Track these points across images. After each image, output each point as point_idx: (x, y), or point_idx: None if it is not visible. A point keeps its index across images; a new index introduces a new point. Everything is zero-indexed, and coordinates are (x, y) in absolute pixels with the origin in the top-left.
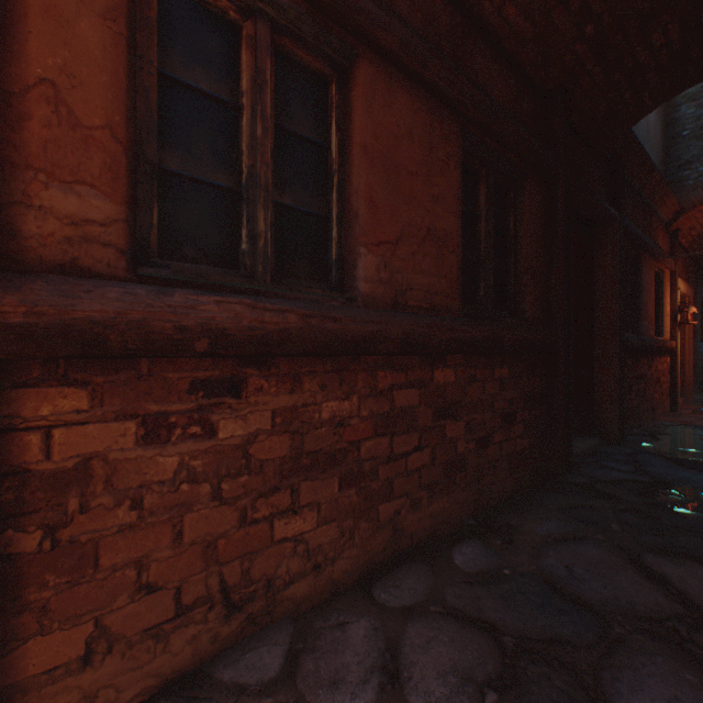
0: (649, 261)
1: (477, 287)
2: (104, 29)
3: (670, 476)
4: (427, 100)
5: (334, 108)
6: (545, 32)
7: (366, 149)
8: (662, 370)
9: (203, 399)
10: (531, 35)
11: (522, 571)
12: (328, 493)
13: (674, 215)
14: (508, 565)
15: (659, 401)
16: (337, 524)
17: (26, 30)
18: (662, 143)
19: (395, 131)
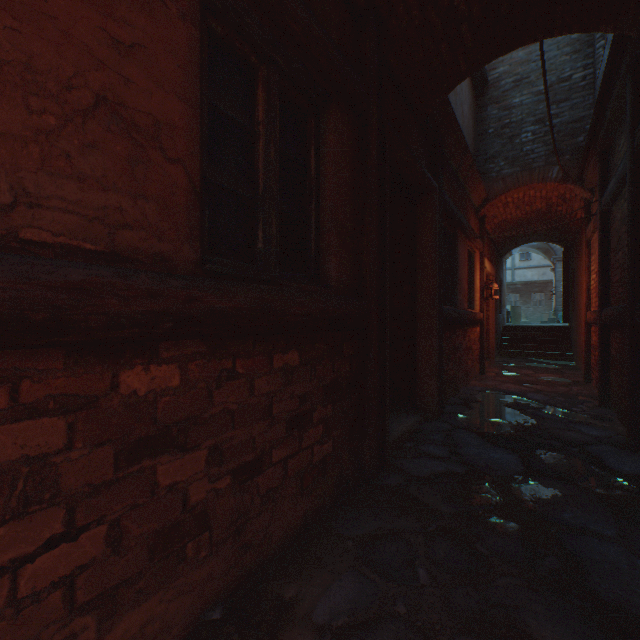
0: (464, 240)
1: (255, 236)
2: None
3: (483, 459)
4: None
5: None
6: None
7: None
8: (474, 339)
9: None
10: None
11: None
12: None
13: (483, 202)
14: None
15: (472, 367)
16: None
17: None
18: (474, 137)
19: None
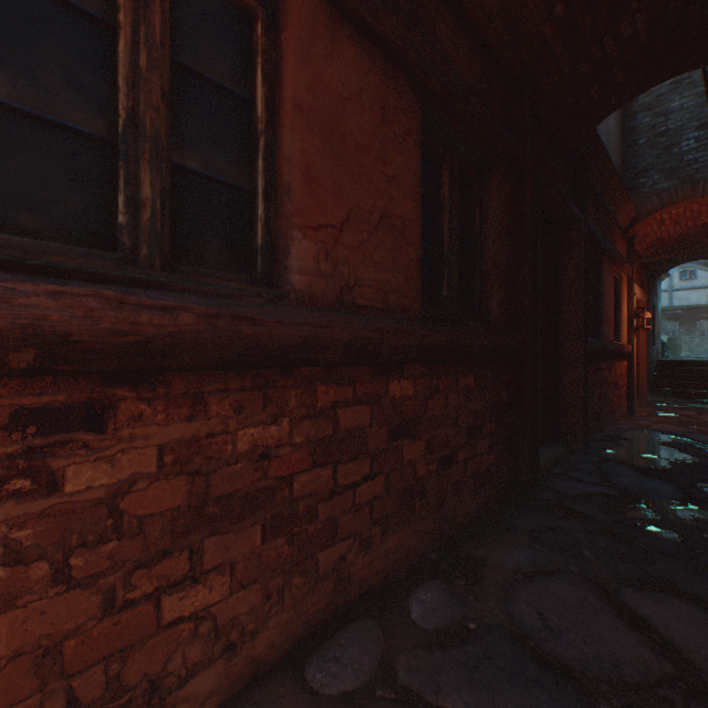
0: (609, 266)
1: (440, 286)
2: None
3: (636, 487)
4: (381, 61)
5: (260, 52)
6: (513, 6)
7: (301, 107)
8: (621, 374)
9: (36, 437)
10: (498, 8)
11: (489, 624)
12: (247, 548)
13: (632, 222)
14: (473, 615)
15: (618, 405)
16: (260, 586)
17: None
18: (621, 150)
19: (340, 90)
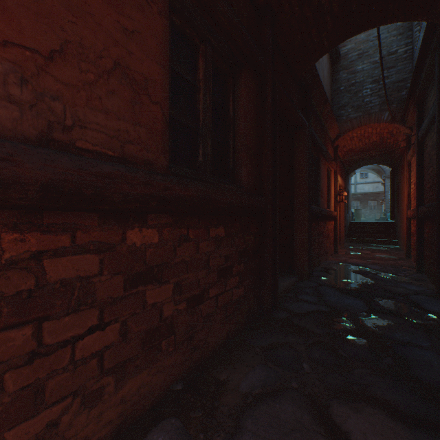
0: (324, 162)
1: (197, 153)
2: None
3: (340, 303)
4: None
5: None
6: None
7: None
8: (331, 229)
9: None
10: None
11: None
12: None
13: (336, 137)
14: None
15: (329, 248)
16: None
17: None
18: (331, 92)
19: None
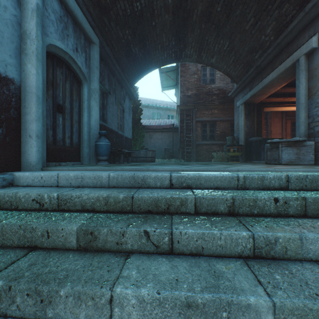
0: None
1: None
2: (289, 128)
3: None
4: None
5: None
6: None
7: None
8: None
9: None
10: None
11: None
12: None
13: None
14: None
15: None
16: None
17: (286, 130)
18: None
19: None
